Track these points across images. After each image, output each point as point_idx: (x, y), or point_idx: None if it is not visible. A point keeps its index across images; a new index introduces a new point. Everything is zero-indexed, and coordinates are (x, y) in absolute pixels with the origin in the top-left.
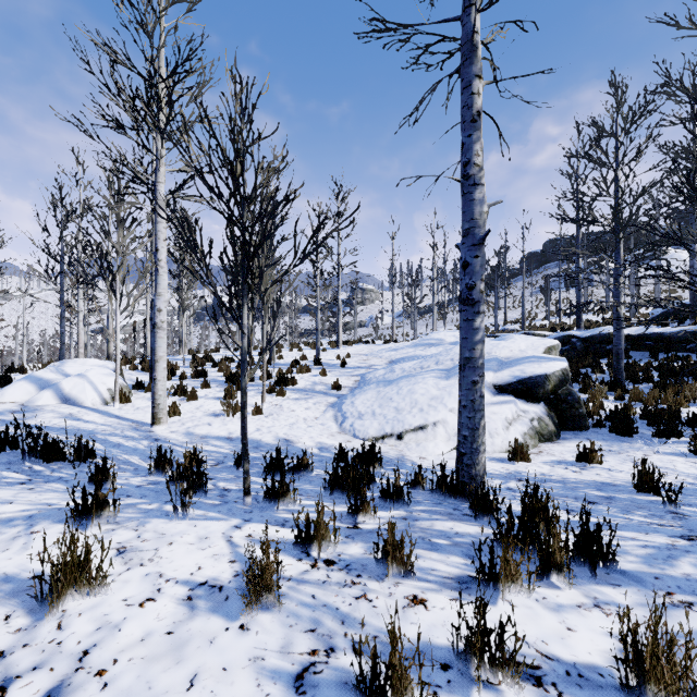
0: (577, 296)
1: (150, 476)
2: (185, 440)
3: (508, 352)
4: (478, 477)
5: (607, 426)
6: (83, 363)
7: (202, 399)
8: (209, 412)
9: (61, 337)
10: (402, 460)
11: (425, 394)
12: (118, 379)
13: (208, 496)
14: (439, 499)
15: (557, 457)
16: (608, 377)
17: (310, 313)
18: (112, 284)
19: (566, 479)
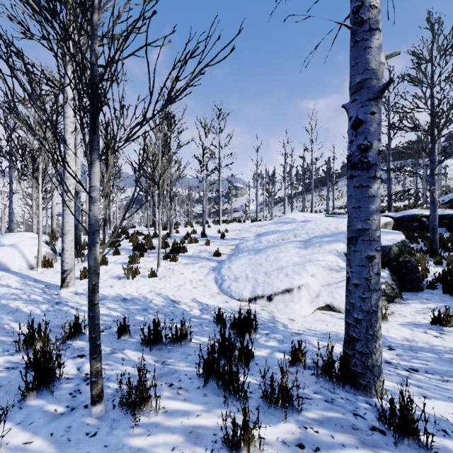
0: (389, 188)
1: (18, 354)
2: (84, 302)
3: None
4: (375, 367)
5: (438, 287)
6: (20, 235)
7: (111, 264)
8: (114, 275)
9: (9, 216)
10: (274, 322)
11: (289, 261)
12: (40, 249)
13: (58, 393)
14: (327, 388)
15: (410, 319)
16: (422, 246)
17: (201, 202)
18: (34, 172)
19: (435, 347)
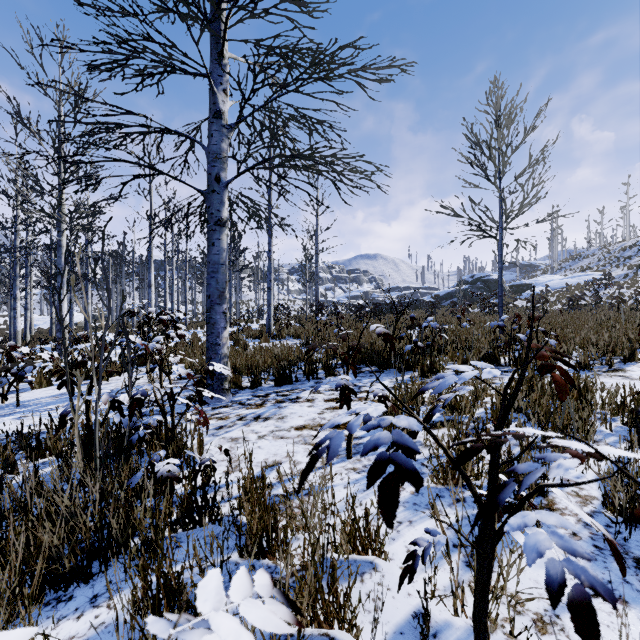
0: None
1: None
2: None
3: (77, 318)
4: None
5: None
6: None
7: None
8: None
9: None
10: None
11: None
12: None
13: None
14: None
15: None
16: None
17: None
18: None
19: None
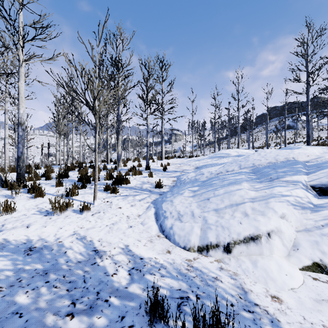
0: (307, 129)
1: None
2: None
3: (305, 157)
4: None
5: None
6: None
7: (48, 195)
8: (44, 209)
9: None
10: (249, 307)
11: (244, 196)
12: None
13: None
14: None
15: None
16: None
17: None
18: None
19: None
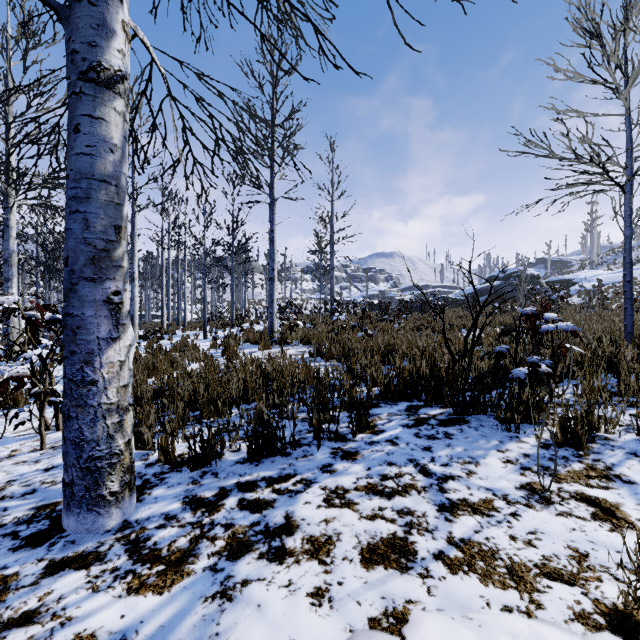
0: None
1: None
2: None
3: None
4: None
5: None
6: None
7: None
8: None
9: None
10: None
11: None
12: None
13: None
14: None
15: None
16: None
17: None
18: None
19: None
